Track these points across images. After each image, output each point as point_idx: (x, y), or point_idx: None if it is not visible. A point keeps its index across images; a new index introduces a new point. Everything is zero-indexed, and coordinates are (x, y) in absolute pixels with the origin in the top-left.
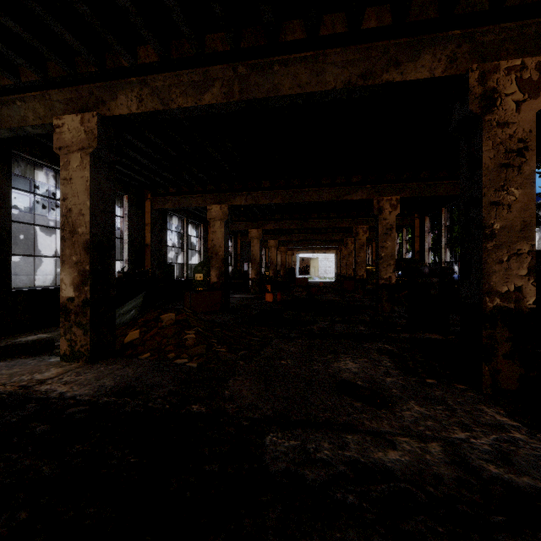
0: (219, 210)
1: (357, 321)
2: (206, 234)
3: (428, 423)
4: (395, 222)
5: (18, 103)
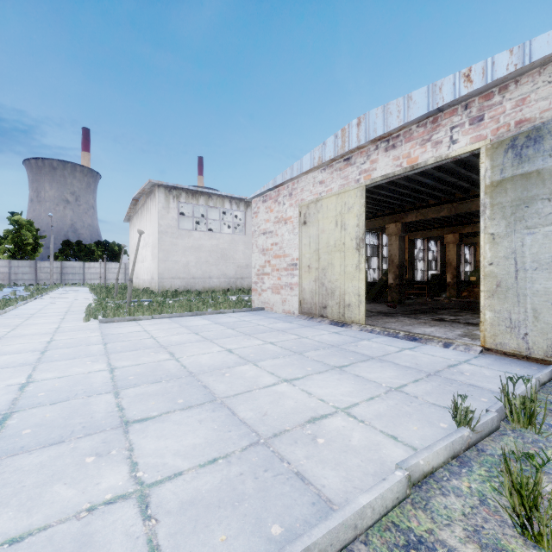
0: None
1: None
2: (475, 252)
3: None
4: None
5: (432, 231)
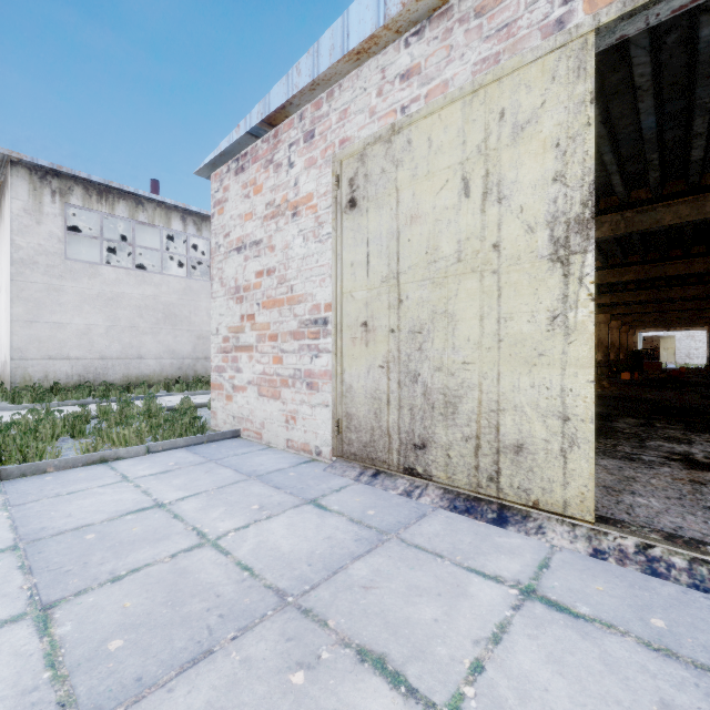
0: None
1: None
2: None
3: None
4: None
5: None
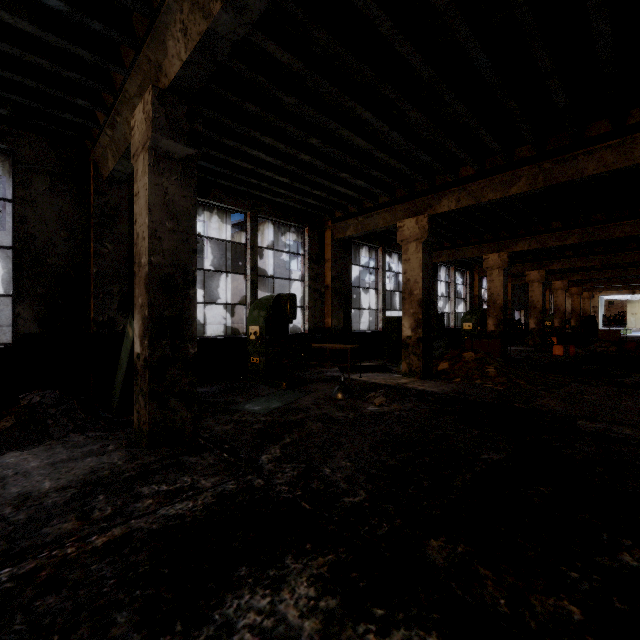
0: (497, 259)
1: None
2: (472, 281)
3: None
4: None
5: (374, 216)
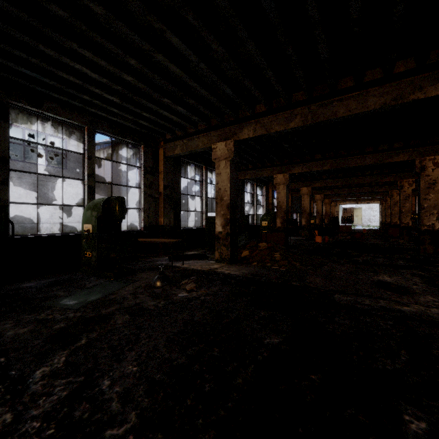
0: (282, 178)
1: (398, 258)
2: (267, 193)
3: (436, 303)
4: (438, 178)
5: (195, 139)
